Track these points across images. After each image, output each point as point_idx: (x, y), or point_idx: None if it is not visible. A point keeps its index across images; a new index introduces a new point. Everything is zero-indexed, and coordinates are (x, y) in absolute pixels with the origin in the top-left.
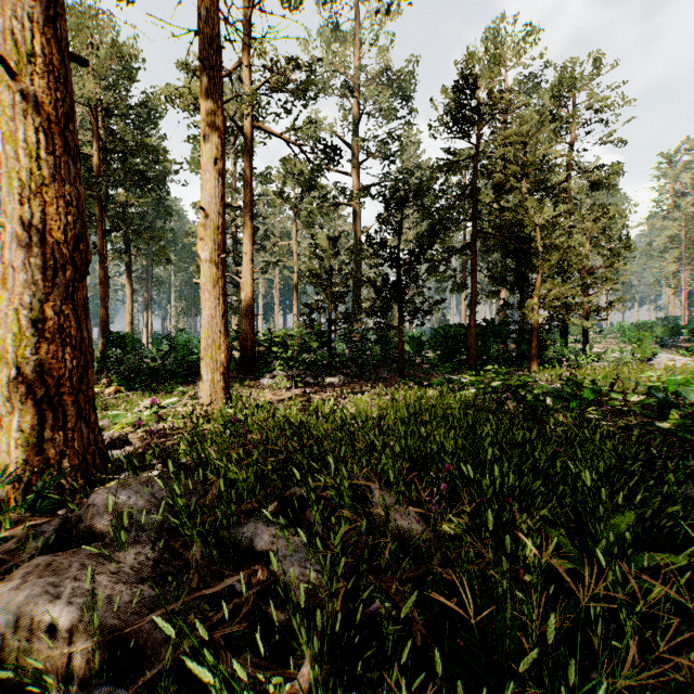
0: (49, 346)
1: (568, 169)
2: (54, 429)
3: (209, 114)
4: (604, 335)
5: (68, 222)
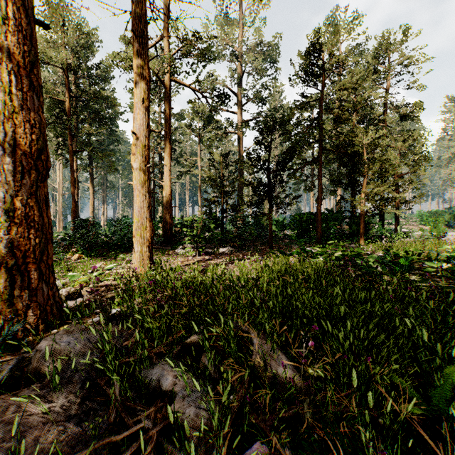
0: (18, 228)
1: (384, 107)
2: (22, 289)
3: (139, 68)
4: (408, 219)
5: (33, 139)
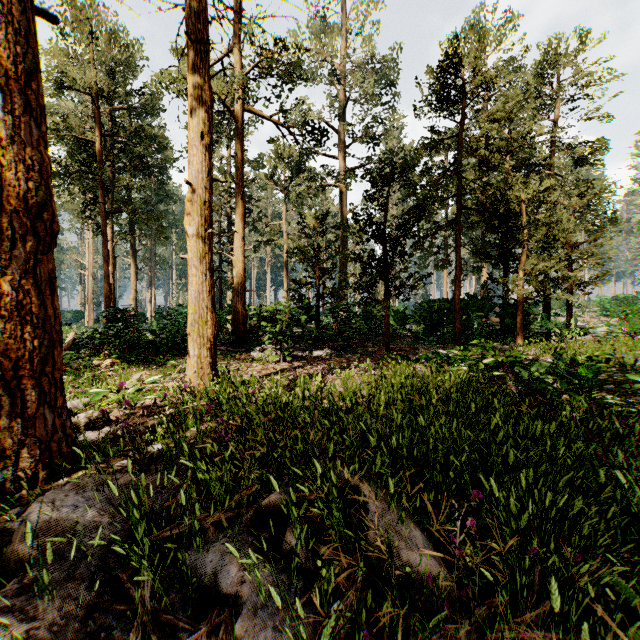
0: (6, 325)
1: (551, 146)
2: (12, 417)
3: (196, 88)
4: (583, 309)
5: (29, 189)
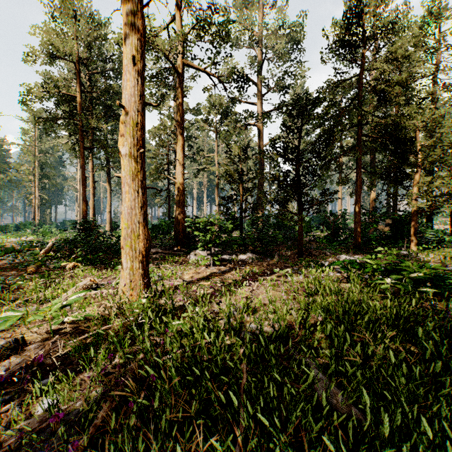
0: None
1: (433, 86)
2: None
3: (128, 17)
4: None
5: None
